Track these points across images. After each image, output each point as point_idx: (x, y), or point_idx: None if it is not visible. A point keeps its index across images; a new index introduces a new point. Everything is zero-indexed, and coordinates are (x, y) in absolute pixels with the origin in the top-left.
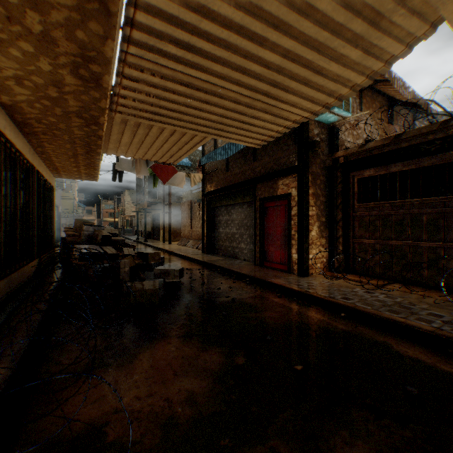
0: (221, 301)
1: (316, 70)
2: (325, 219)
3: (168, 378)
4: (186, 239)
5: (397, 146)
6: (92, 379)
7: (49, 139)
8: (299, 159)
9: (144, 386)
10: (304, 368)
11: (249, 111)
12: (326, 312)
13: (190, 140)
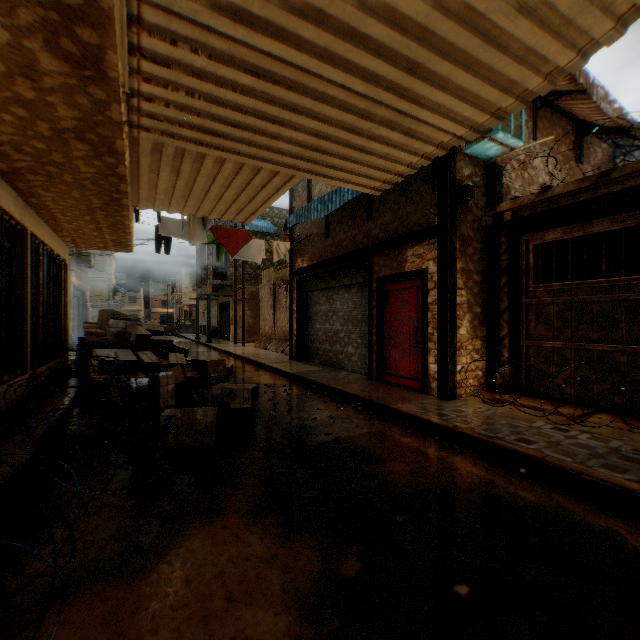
0: (317, 441)
1: (489, 37)
2: (480, 310)
3: (214, 609)
4: (267, 339)
5: (602, 191)
6: (72, 610)
7: (44, 181)
8: (439, 215)
9: (166, 630)
10: (471, 591)
11: (364, 126)
12: (492, 464)
13: (267, 183)
